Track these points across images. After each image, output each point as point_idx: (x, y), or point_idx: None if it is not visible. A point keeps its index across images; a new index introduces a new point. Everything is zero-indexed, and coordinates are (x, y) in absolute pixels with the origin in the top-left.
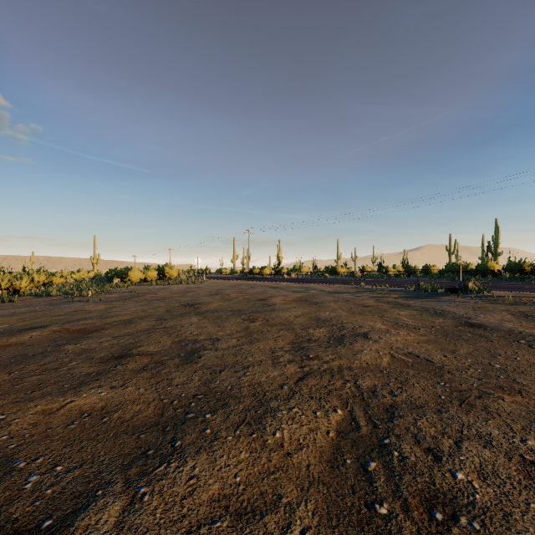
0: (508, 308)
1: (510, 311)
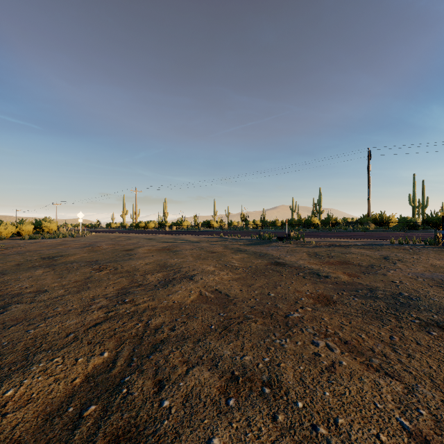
0: (309, 250)
1: (309, 252)
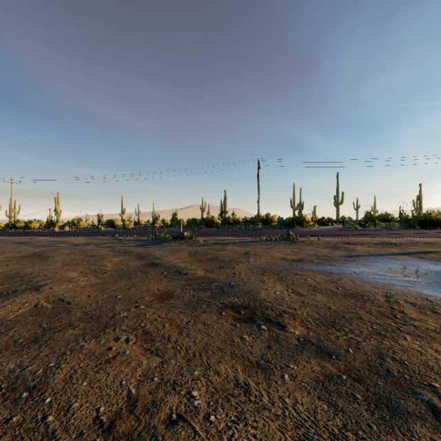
0: (193, 248)
1: (191, 251)
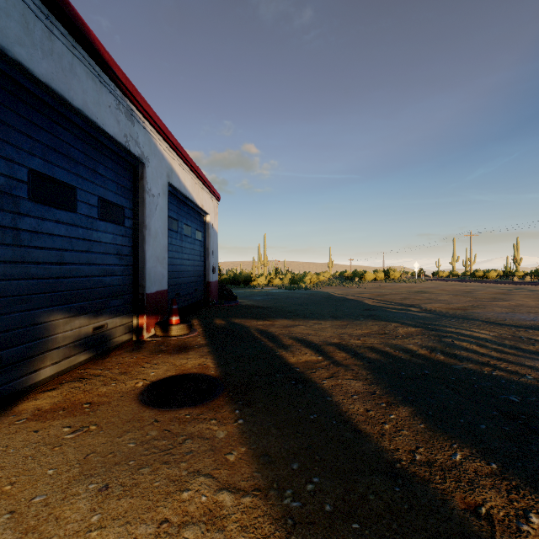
0: None
1: None
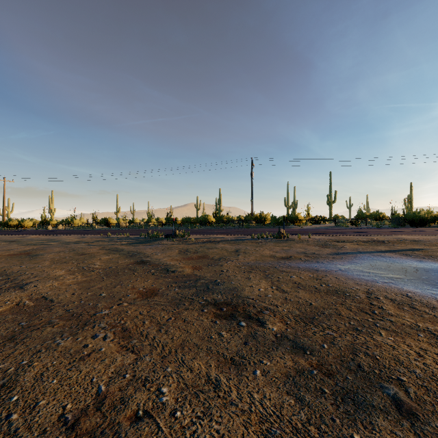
0: (185, 246)
1: (182, 249)
